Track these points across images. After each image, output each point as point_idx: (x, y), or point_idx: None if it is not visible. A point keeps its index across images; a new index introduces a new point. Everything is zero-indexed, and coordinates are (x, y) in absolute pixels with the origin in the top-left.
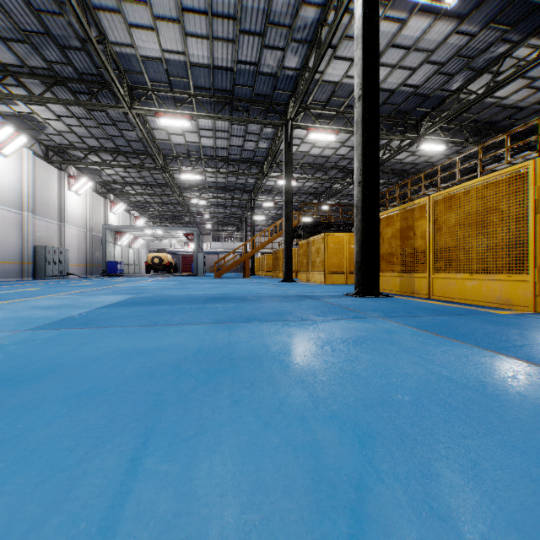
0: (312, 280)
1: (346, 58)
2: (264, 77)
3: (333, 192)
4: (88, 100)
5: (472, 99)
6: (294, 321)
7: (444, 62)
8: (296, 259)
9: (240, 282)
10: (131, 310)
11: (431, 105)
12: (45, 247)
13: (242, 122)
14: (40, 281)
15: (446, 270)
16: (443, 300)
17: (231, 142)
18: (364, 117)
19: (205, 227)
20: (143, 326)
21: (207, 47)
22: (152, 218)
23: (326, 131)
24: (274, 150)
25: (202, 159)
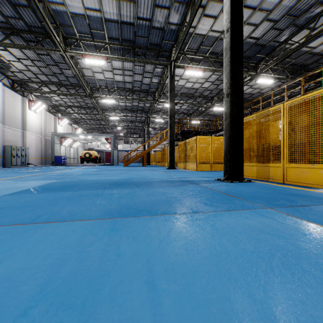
0: (188, 168)
1: (211, 16)
2: (155, 30)
3: (199, 112)
4: (35, 45)
5: (295, 47)
6: (185, 215)
7: (277, 20)
8: (176, 154)
9: (140, 169)
10: (33, 197)
11: (266, 52)
12: (11, 146)
13: (141, 62)
14: (6, 168)
15: (298, 161)
16: (298, 185)
17: (134, 78)
18: (231, 44)
19: (119, 135)
20: (13, 225)
21: (116, 7)
22: (86, 129)
23: (197, 69)
24: (162, 83)
25: (116, 89)
